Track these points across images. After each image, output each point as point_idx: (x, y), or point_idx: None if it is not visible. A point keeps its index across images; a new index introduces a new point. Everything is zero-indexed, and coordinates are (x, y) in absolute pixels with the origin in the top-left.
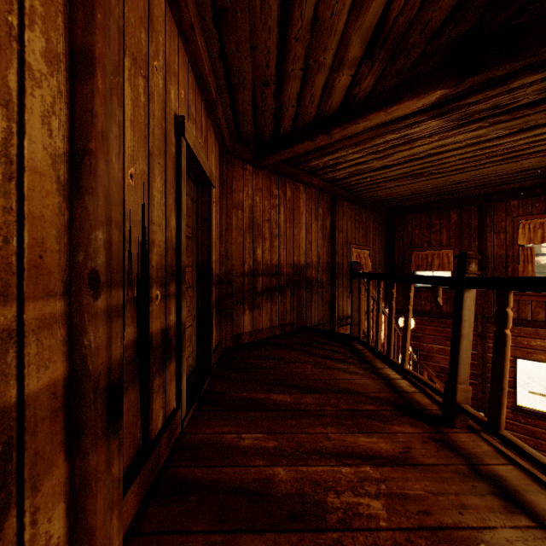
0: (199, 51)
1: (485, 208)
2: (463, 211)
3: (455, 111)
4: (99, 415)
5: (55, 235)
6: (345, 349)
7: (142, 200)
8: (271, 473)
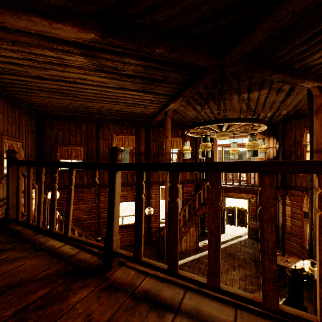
0: None
1: (100, 126)
2: (89, 125)
3: (96, 58)
4: None
5: None
6: (0, 235)
7: None
8: None
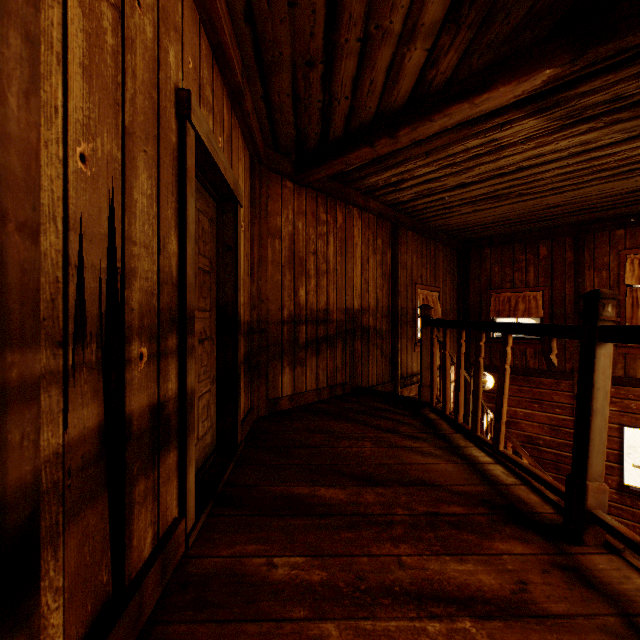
0: (214, 4)
1: (583, 239)
2: (555, 243)
3: (562, 105)
4: None
5: None
6: (413, 419)
7: (108, 201)
8: (317, 635)
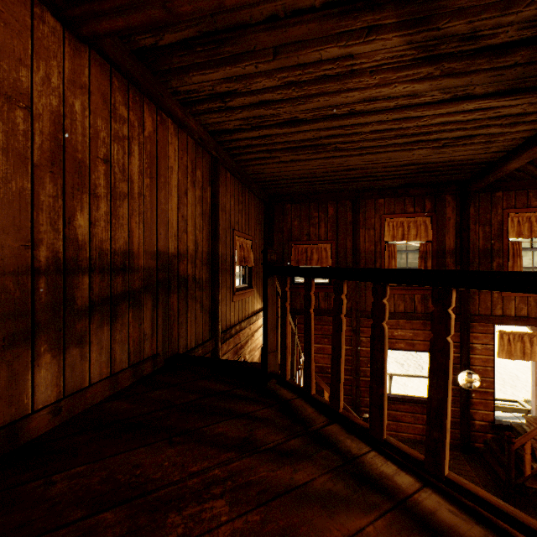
0: None
1: (359, 204)
2: (340, 205)
3: (432, 22)
4: None
5: None
6: (266, 406)
7: None
8: None
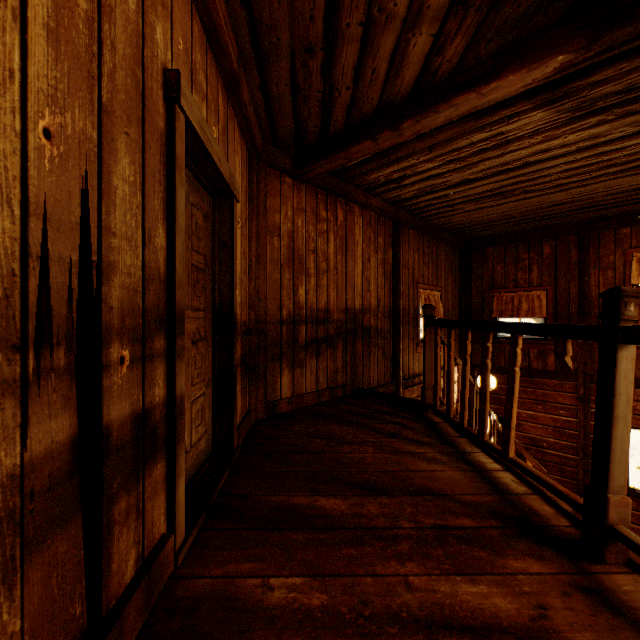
0: None
1: (588, 238)
2: (559, 242)
3: (572, 96)
4: None
5: None
6: (416, 422)
7: (81, 186)
8: None
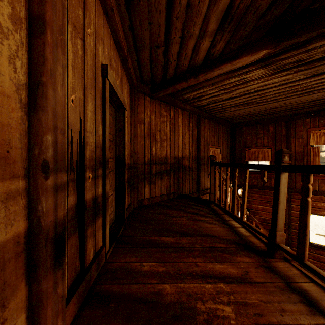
0: (116, 25)
1: (290, 123)
2: (277, 125)
3: (274, 63)
4: (48, 255)
5: (19, 137)
6: (206, 208)
7: (79, 116)
8: (161, 288)
